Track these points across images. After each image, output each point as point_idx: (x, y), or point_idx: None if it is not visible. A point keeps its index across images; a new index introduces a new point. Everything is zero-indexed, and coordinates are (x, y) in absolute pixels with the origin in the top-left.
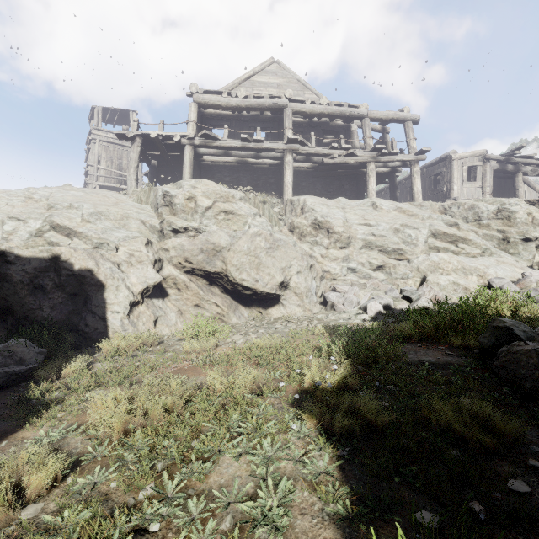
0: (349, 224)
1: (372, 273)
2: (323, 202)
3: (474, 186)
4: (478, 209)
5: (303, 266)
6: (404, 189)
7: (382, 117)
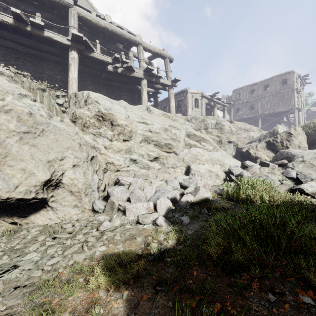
0: (130, 120)
1: (150, 163)
2: (107, 98)
3: (198, 110)
4: (206, 122)
5: (82, 158)
6: (160, 108)
7: (151, 49)
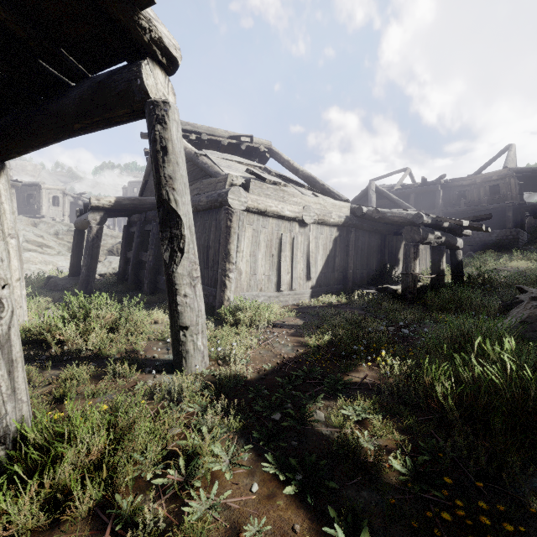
0: None
1: None
2: None
3: (58, 209)
4: (57, 228)
5: None
6: None
7: None
